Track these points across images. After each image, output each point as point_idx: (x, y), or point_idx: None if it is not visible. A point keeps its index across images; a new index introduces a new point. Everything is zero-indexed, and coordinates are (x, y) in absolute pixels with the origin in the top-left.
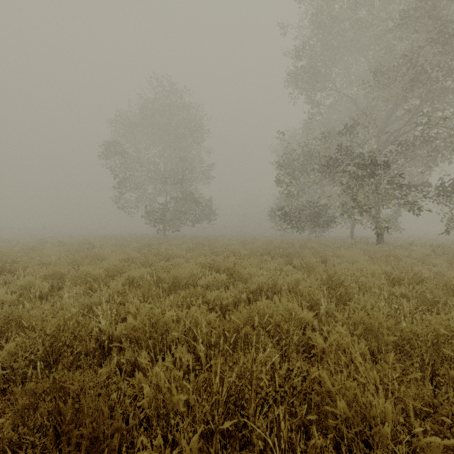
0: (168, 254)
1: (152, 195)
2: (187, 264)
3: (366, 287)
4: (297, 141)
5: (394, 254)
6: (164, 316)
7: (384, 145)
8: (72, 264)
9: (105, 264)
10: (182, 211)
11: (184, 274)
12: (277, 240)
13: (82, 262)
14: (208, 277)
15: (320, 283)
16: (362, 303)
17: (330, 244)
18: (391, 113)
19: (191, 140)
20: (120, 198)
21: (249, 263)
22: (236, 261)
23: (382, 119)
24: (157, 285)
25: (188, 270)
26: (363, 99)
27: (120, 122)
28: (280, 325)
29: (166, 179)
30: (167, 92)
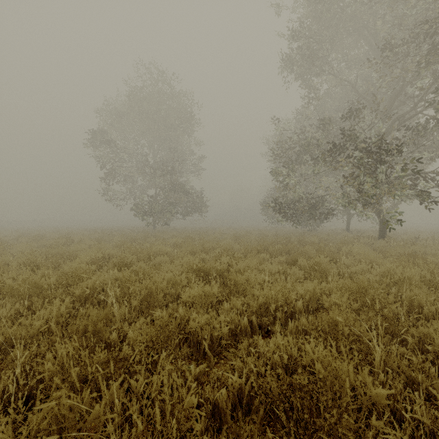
0: (150, 251)
1: (142, 187)
2: (170, 265)
3: (429, 312)
4: (291, 130)
5: (410, 251)
6: (91, 410)
7: (388, 132)
8: (30, 266)
9: (65, 267)
10: (172, 203)
11: (162, 284)
12: (270, 234)
13: (43, 263)
14: (194, 291)
15: (347, 298)
16: (436, 344)
17: (329, 238)
18: (396, 97)
19: (181, 130)
20: (108, 190)
21: (246, 265)
22: (230, 262)
23: (384, 105)
24: (125, 299)
25: (169, 276)
26: (363, 84)
27: (108, 111)
28: (336, 433)
29: (155, 170)
30: (156, 80)
